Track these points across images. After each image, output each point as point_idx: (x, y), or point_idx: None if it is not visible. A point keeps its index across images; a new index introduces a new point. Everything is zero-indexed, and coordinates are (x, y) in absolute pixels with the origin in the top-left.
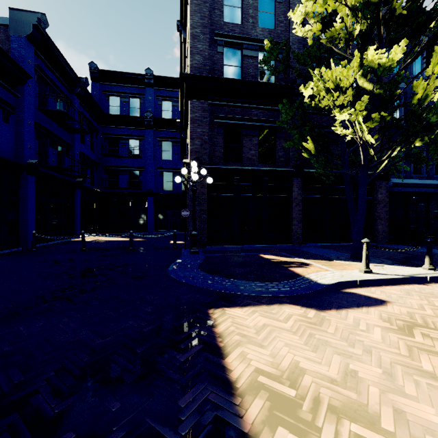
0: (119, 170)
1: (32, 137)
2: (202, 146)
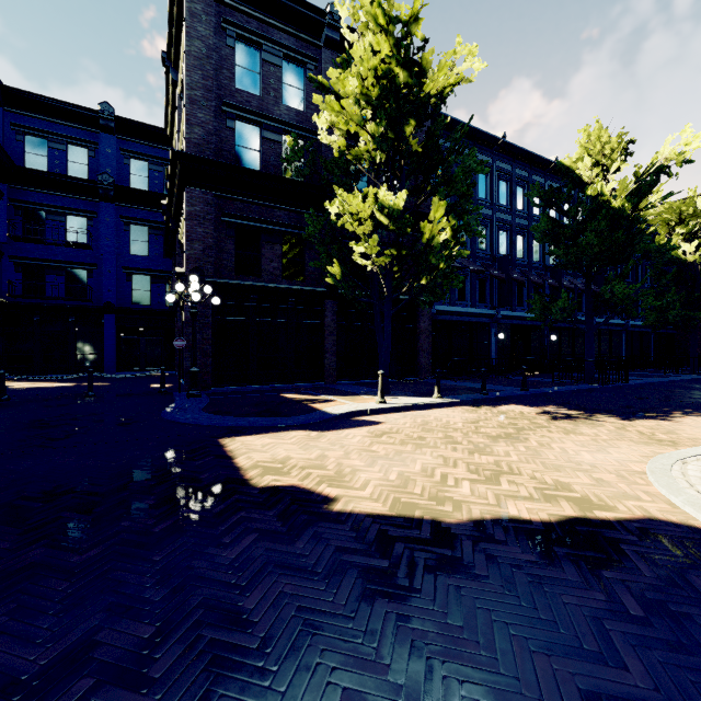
0: (46, 267)
1: None
2: (205, 252)
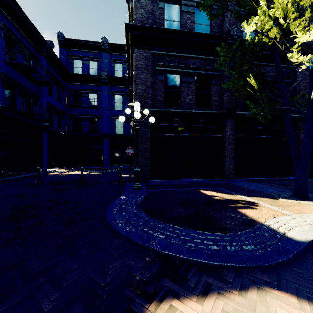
0: (81, 118)
1: None
2: (145, 91)
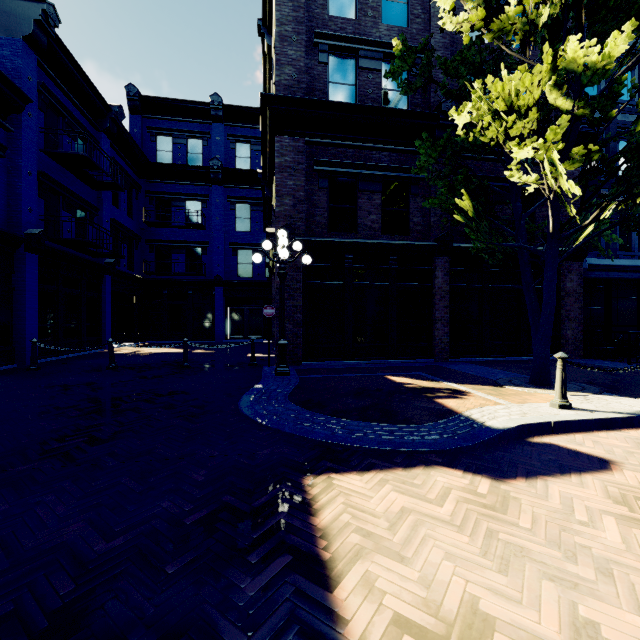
0: (171, 247)
1: (34, 194)
2: (296, 208)
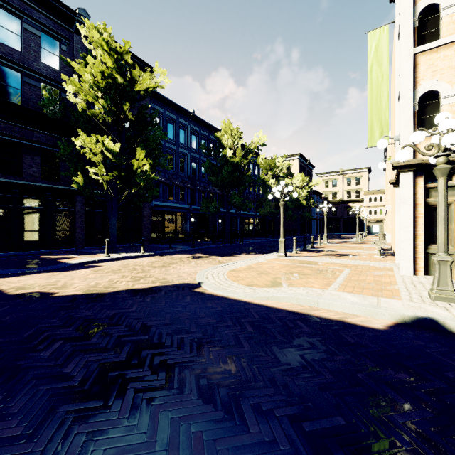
0: None
1: None
2: None
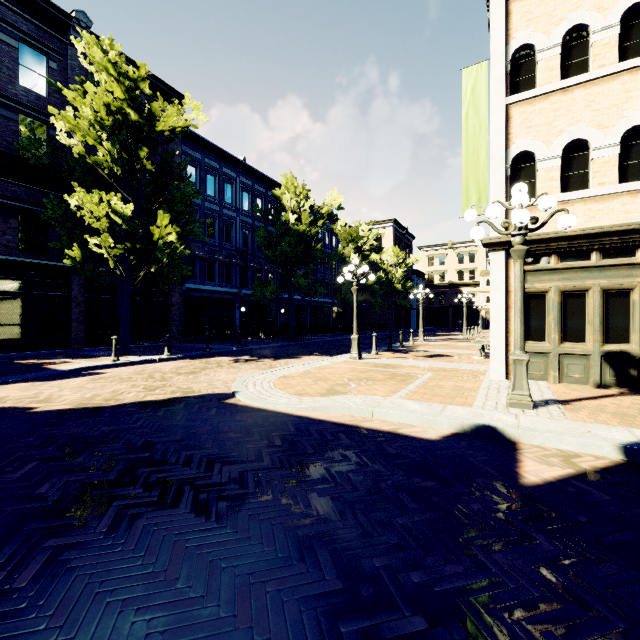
0: None
1: None
2: None
